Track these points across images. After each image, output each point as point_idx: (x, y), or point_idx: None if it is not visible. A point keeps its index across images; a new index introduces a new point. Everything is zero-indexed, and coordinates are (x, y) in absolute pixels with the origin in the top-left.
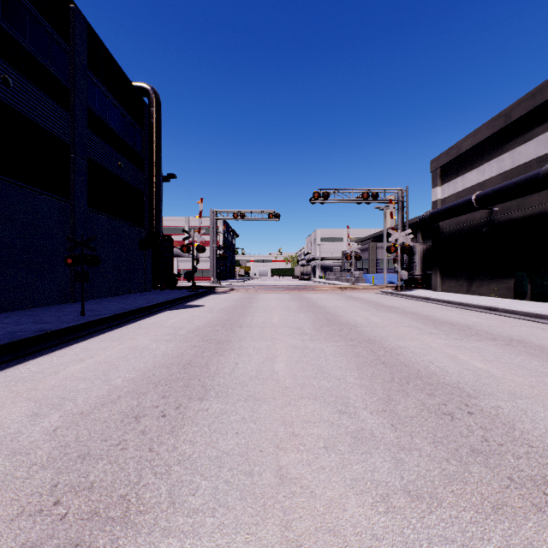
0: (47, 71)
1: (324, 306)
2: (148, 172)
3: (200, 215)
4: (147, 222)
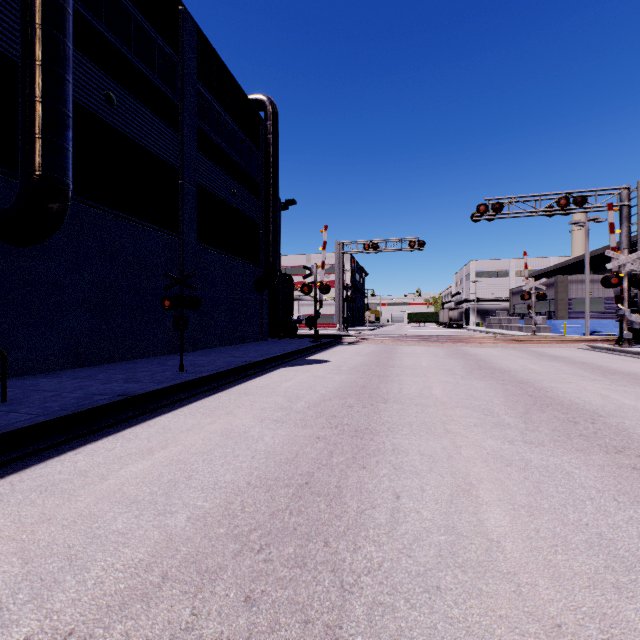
0: (153, 85)
1: (506, 368)
2: (264, 199)
3: (324, 246)
4: (263, 258)
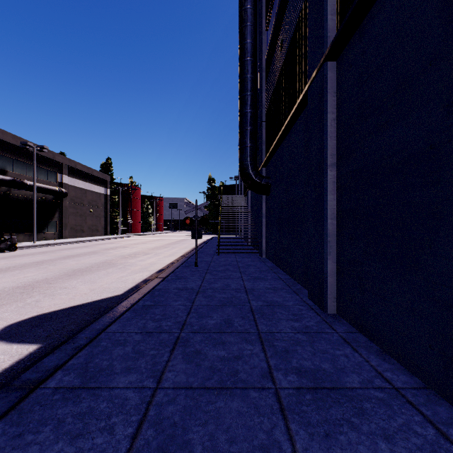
0: None
1: None
2: None
3: None
4: None
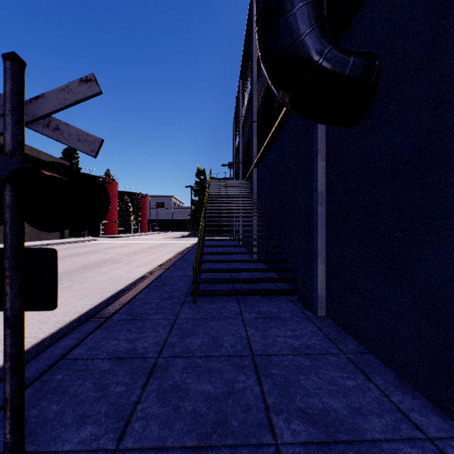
0: None
1: None
2: None
3: None
4: None
